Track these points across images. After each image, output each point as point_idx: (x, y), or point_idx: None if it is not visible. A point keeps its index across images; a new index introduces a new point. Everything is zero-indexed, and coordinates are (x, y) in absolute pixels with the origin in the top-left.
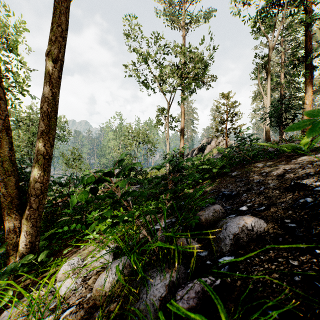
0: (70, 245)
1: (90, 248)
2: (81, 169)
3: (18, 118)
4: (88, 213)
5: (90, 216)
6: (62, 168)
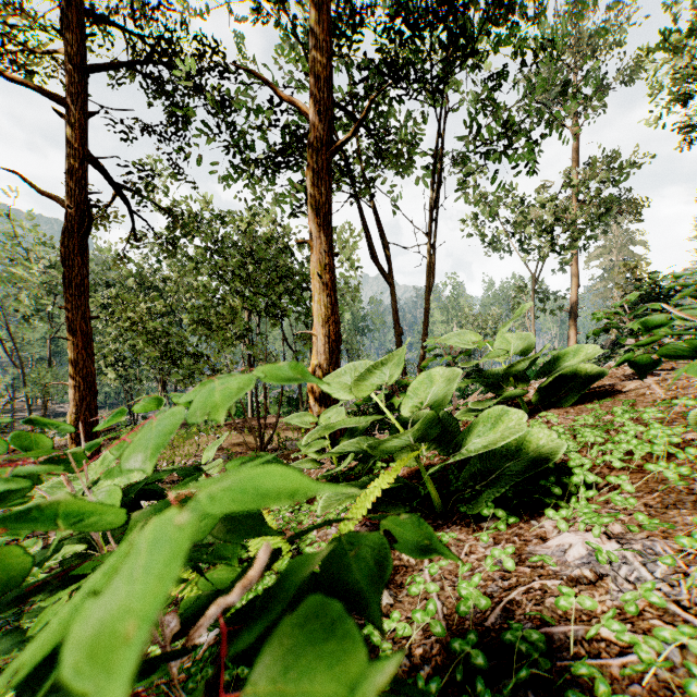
0: None
1: None
2: None
3: None
4: None
5: None
6: None
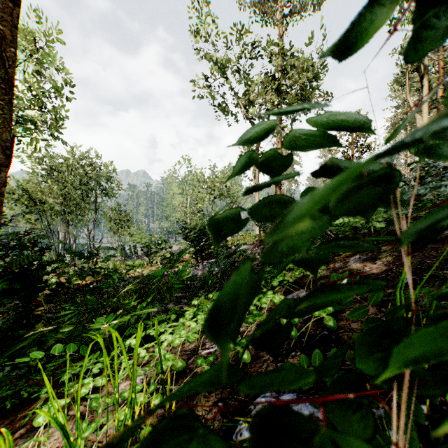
0: (60, 385)
1: (51, 443)
2: (131, 234)
3: (52, 165)
4: (110, 312)
5: (96, 325)
6: (110, 235)
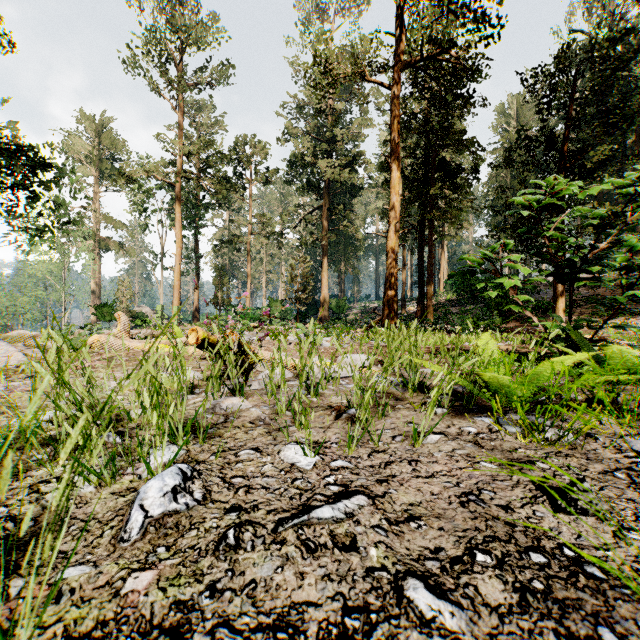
0: None
1: None
2: None
3: None
4: None
5: None
6: None
